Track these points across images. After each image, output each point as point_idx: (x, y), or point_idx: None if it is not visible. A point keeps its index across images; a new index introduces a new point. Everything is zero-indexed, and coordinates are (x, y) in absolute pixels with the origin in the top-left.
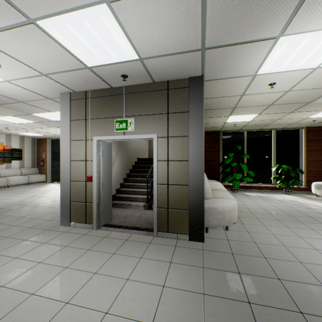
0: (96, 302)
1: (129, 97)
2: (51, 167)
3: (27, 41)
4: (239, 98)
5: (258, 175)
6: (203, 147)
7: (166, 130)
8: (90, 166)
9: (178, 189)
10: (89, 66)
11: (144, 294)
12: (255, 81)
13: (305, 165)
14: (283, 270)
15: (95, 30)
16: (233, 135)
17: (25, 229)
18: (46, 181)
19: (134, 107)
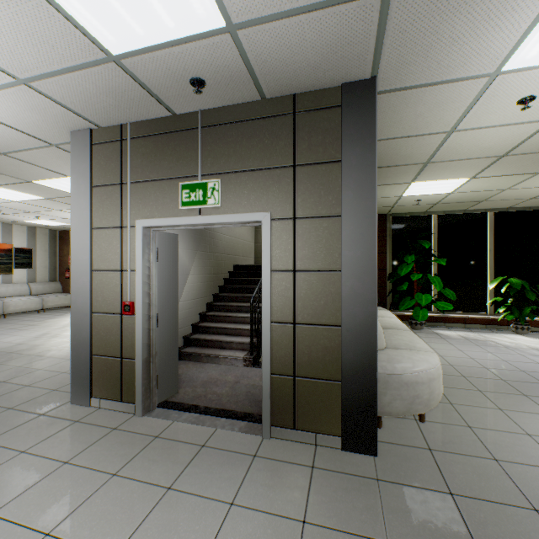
0: None
1: (209, 134)
2: None
3: None
4: (441, 139)
5: (460, 297)
6: (375, 239)
7: (291, 202)
8: (131, 281)
9: (318, 335)
10: (115, 54)
11: None
12: (491, 93)
13: None
14: None
15: None
16: (411, 221)
17: None
18: None
19: (220, 155)
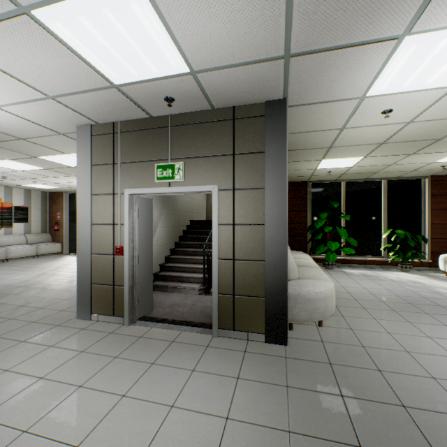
0: (122, 446)
1: (176, 131)
2: (68, 233)
3: (20, 44)
4: (337, 133)
5: (362, 245)
6: (286, 204)
7: (231, 179)
8: (120, 232)
9: (249, 267)
10: (117, 84)
11: (197, 431)
12: (363, 107)
13: (430, 230)
14: (409, 392)
15: (123, 25)
16: (326, 187)
17: (25, 324)
18: (62, 252)
19: (183, 145)
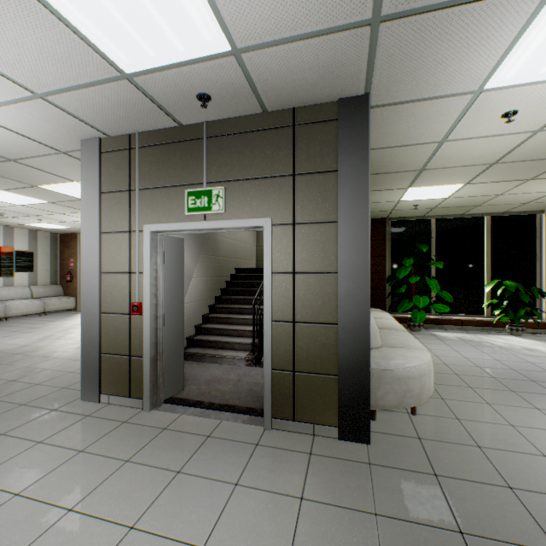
0: None
1: (214, 144)
2: None
3: None
4: (434, 148)
5: (457, 300)
6: (368, 244)
7: (291, 209)
8: (139, 283)
9: (316, 333)
10: (128, 73)
11: None
12: (476, 108)
13: None
14: None
15: None
16: (410, 225)
17: (10, 407)
18: (76, 308)
19: (224, 164)
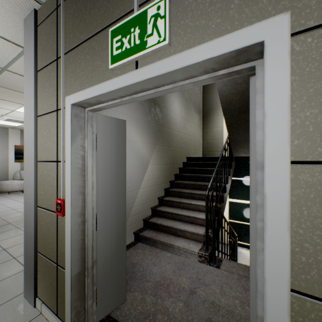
0: None
1: None
2: None
3: None
4: None
5: None
6: None
7: None
8: (64, 175)
9: None
10: None
11: None
12: None
13: None
14: None
15: None
16: None
17: None
18: None
19: None
